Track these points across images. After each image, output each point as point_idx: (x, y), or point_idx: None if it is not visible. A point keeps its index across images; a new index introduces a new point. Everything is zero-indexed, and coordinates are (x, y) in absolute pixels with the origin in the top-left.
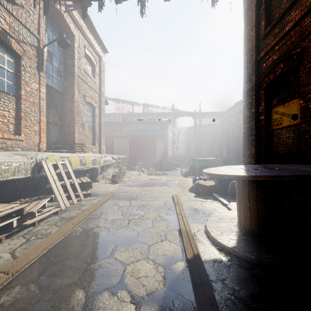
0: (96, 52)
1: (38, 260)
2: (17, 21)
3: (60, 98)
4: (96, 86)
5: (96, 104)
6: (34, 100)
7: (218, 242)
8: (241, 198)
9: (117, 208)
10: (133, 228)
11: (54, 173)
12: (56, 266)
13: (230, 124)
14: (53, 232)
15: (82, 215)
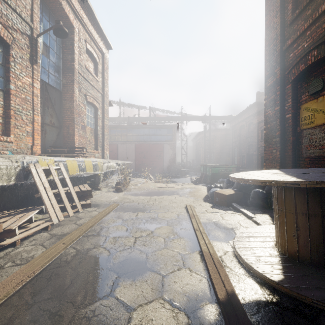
0: (99, 48)
1: (7, 301)
2: (5, 3)
3: (58, 97)
4: (99, 85)
5: (99, 104)
6: (26, 96)
7: (256, 272)
8: (283, 212)
9: (121, 222)
10: (140, 249)
11: (45, 179)
12: (31, 311)
13: (242, 128)
14: (37, 255)
15: (77, 232)
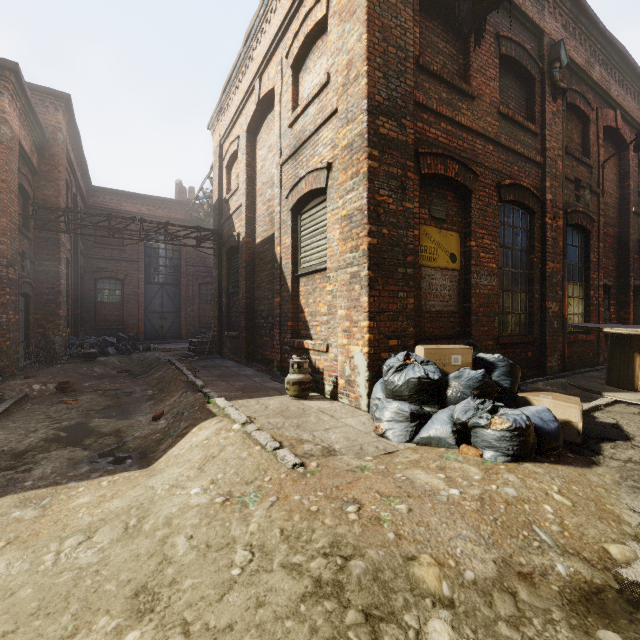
0: None
1: None
2: None
3: None
4: None
5: None
6: None
7: None
8: None
9: None
10: None
11: None
12: None
13: None
14: None
15: None
